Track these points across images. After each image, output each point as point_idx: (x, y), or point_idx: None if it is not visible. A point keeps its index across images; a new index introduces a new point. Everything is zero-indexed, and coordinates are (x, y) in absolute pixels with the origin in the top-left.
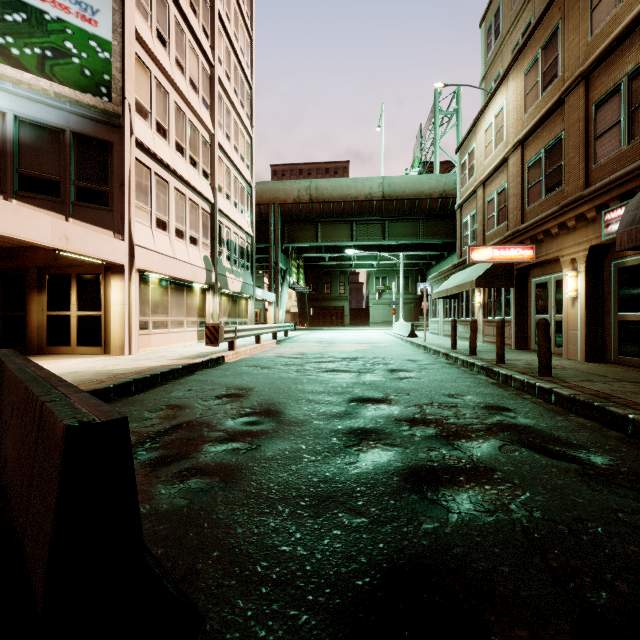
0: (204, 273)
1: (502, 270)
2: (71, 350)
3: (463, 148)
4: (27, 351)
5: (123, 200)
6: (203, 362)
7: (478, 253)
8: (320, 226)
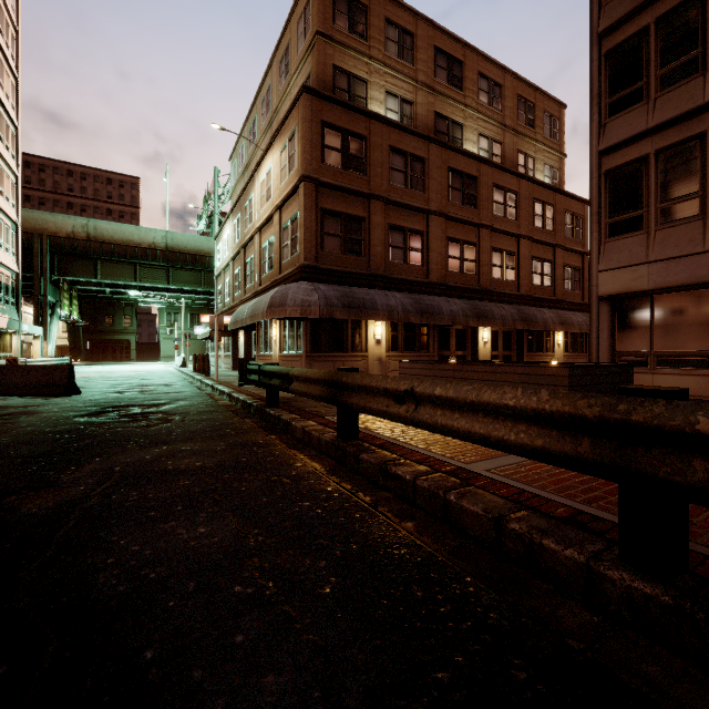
0: None
1: (225, 327)
2: None
3: (218, 239)
4: None
5: None
6: None
7: (205, 318)
8: (100, 263)
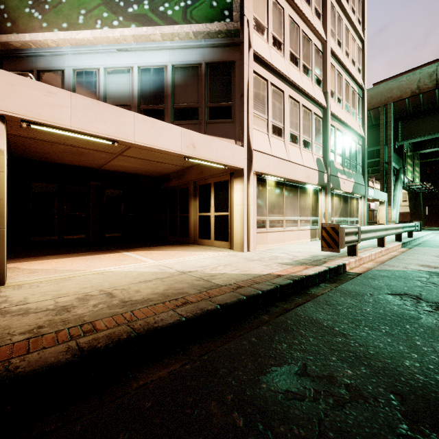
0: (316, 174)
1: None
2: (211, 243)
3: None
4: (189, 241)
5: (242, 109)
6: (319, 273)
7: None
8: None
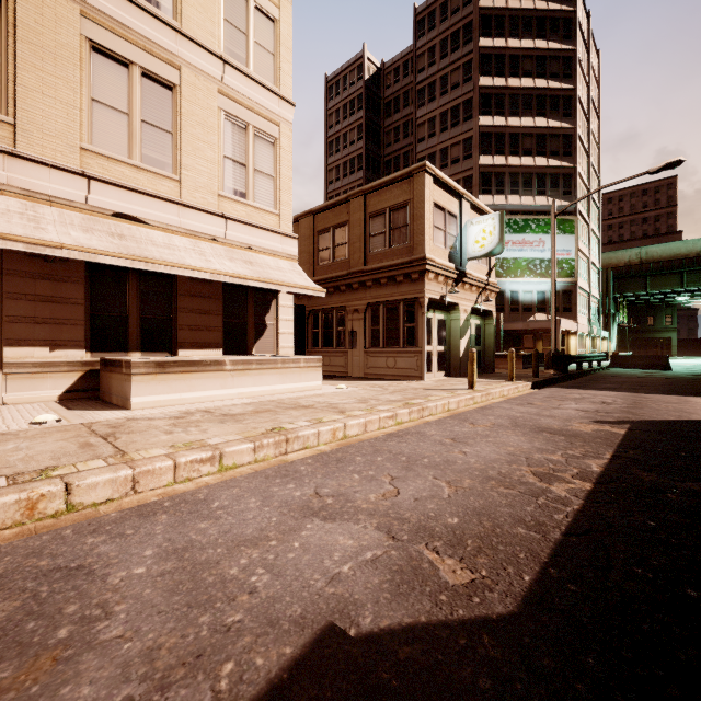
0: (587, 328)
1: None
2: None
3: None
4: None
5: (576, 309)
6: None
7: None
8: (648, 279)
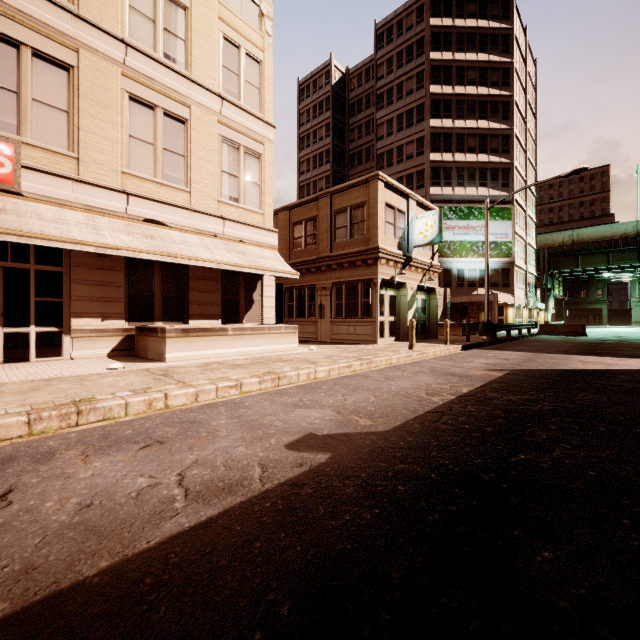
0: (524, 301)
1: None
2: None
3: None
4: None
5: (513, 285)
6: None
7: None
8: (580, 257)
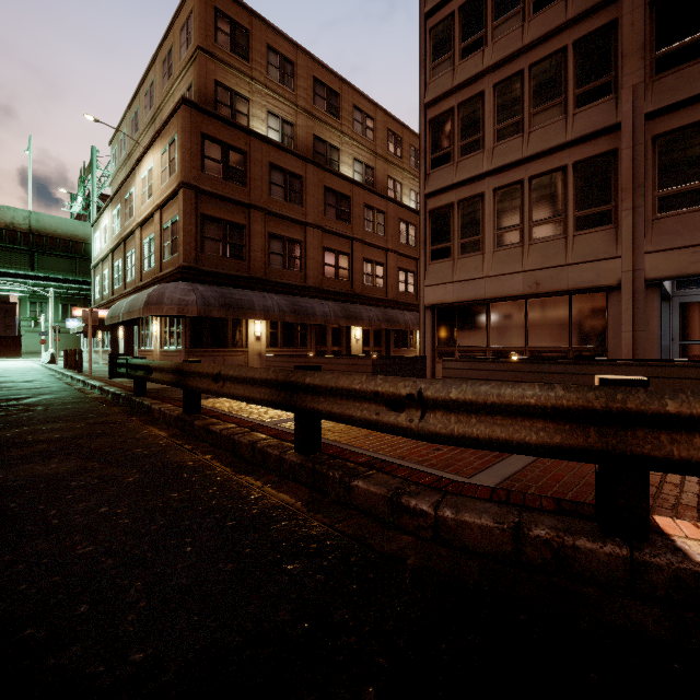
0: None
1: (103, 321)
2: None
3: (95, 227)
4: None
5: None
6: None
7: (79, 311)
8: None
